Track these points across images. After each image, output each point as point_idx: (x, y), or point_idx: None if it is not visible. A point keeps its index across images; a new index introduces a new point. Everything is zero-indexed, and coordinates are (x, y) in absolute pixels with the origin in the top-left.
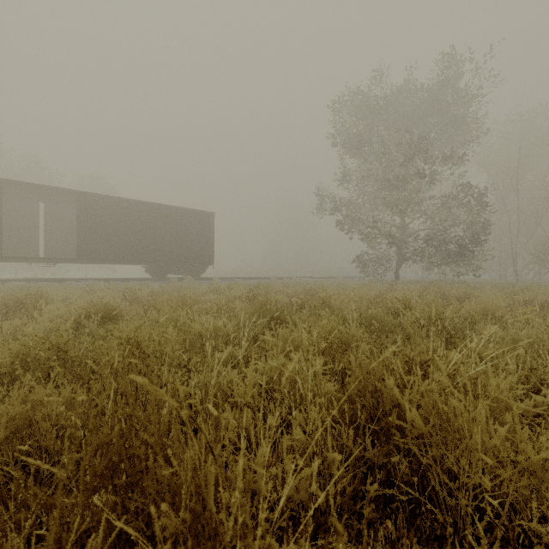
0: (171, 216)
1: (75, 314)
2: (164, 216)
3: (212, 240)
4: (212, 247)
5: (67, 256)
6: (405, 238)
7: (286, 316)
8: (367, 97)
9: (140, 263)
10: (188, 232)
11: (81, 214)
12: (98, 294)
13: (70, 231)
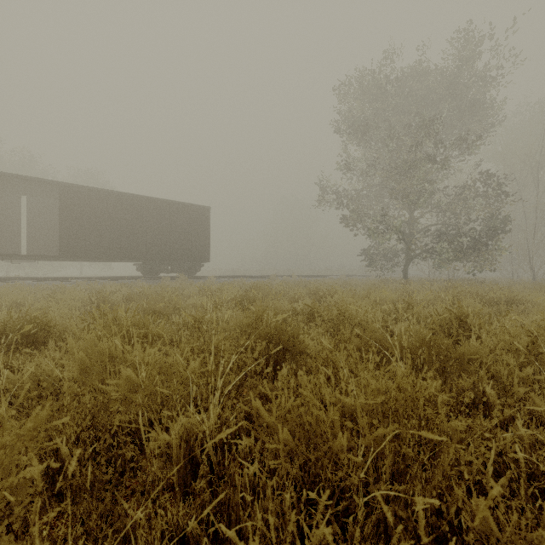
0: (163, 210)
1: None
2: (155, 210)
3: (207, 236)
4: (207, 244)
5: (52, 253)
6: (414, 234)
7: (290, 338)
8: (374, 81)
9: (130, 261)
10: (181, 227)
11: (64, 207)
12: (60, 297)
13: (55, 226)
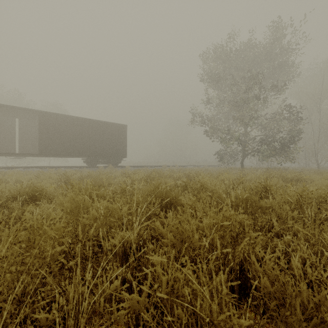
0: (99, 127)
1: (7, 195)
2: (95, 127)
3: (125, 142)
4: (125, 146)
5: (33, 152)
6: (247, 141)
7: (173, 197)
8: (224, 51)
9: (79, 157)
10: (110, 137)
11: (41, 125)
12: (43, 177)
13: (35, 136)
